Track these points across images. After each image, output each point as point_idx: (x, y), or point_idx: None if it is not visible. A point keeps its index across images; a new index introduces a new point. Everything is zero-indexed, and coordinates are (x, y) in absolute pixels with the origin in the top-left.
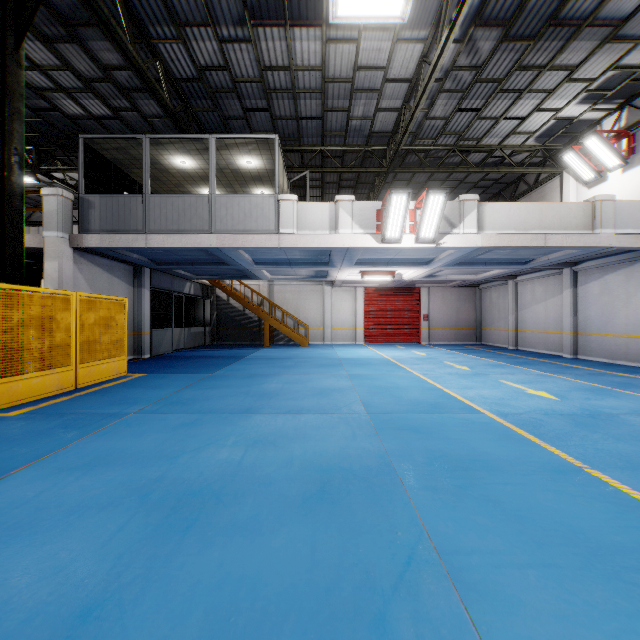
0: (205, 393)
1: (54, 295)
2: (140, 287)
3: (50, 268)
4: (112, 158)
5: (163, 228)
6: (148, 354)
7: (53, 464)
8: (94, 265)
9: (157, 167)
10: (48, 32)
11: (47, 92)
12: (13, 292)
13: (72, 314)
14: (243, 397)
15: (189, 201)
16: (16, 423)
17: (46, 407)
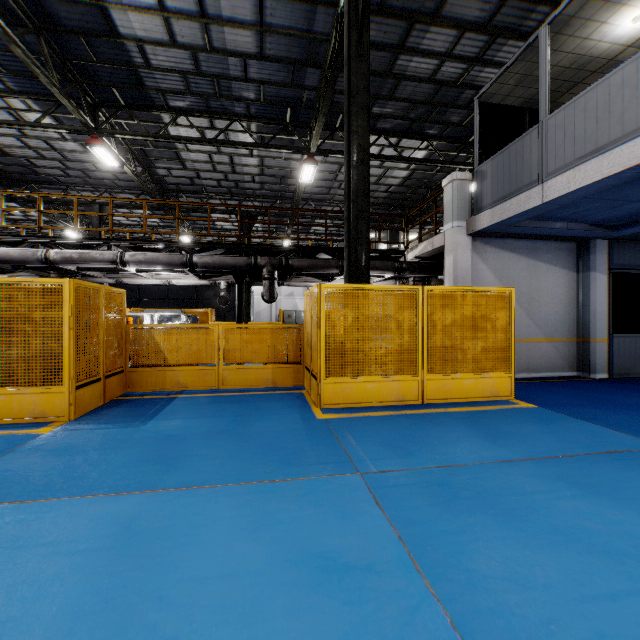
0: (542, 495)
1: (393, 292)
2: (586, 271)
3: (447, 264)
4: (523, 102)
5: (567, 161)
6: (602, 373)
7: (154, 505)
8: (505, 251)
9: (592, 68)
10: (431, 7)
11: (464, 78)
12: (346, 292)
13: (418, 313)
14: (619, 582)
15: (616, 81)
16: (296, 428)
17: (350, 418)
